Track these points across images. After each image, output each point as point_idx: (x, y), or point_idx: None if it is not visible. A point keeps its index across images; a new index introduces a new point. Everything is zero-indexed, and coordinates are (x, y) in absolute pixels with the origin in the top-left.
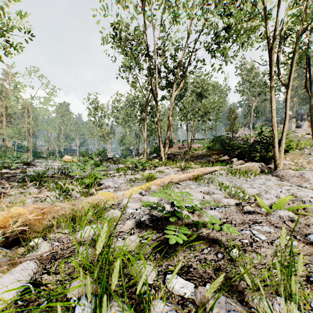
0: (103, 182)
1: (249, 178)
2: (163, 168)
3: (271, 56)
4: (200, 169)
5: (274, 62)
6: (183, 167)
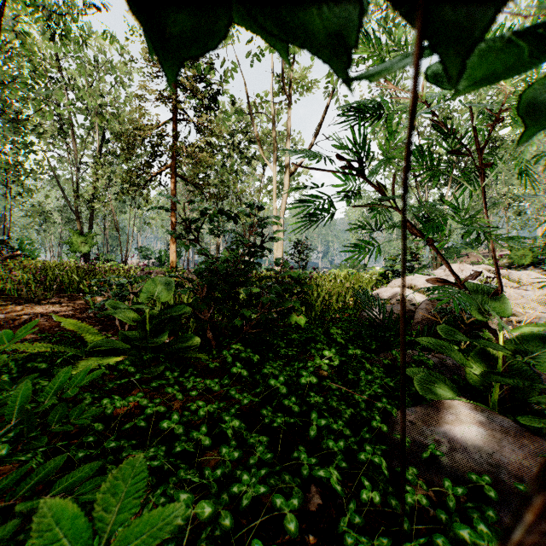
0: None
1: None
2: None
3: None
4: None
5: None
6: None
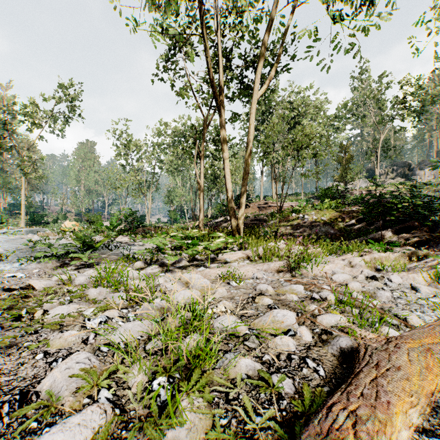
0: None
1: None
2: (237, 256)
3: None
4: None
5: None
6: (293, 258)
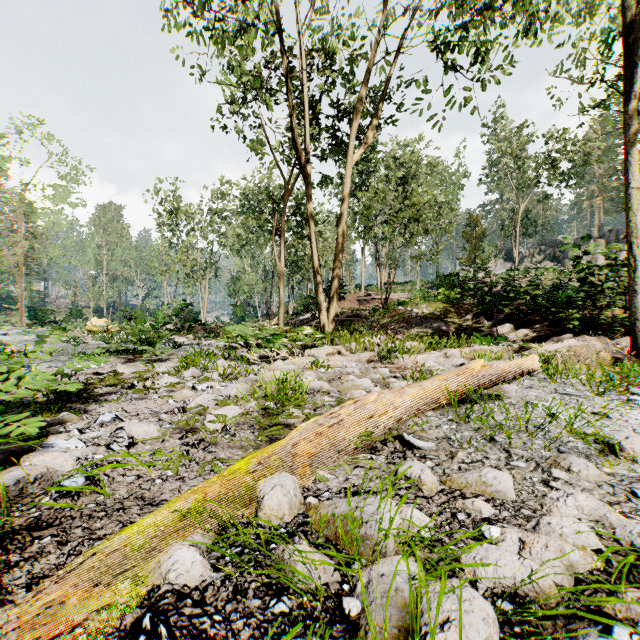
0: (53, 437)
1: (630, 395)
2: (326, 351)
3: (632, 36)
4: (467, 364)
5: (638, 52)
6: (385, 349)
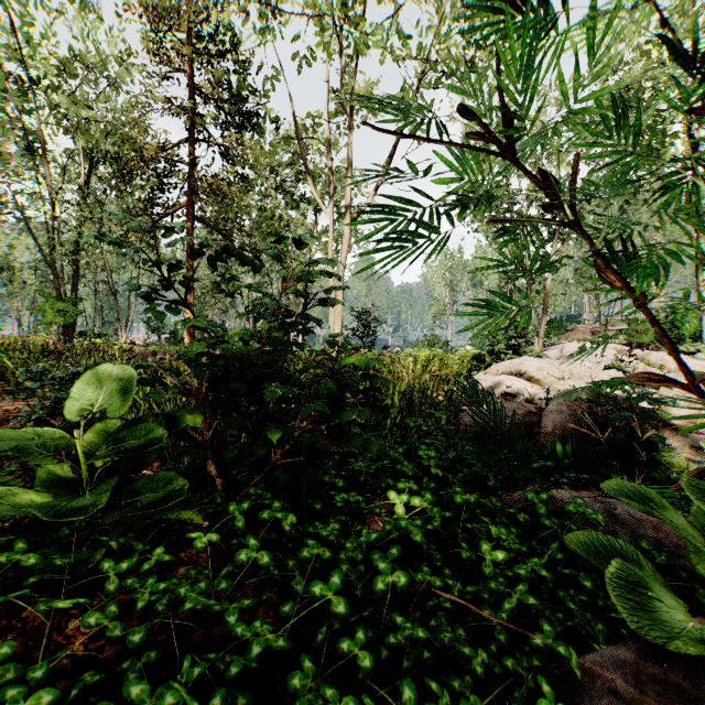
0: None
1: None
2: None
3: None
4: None
5: None
6: None
